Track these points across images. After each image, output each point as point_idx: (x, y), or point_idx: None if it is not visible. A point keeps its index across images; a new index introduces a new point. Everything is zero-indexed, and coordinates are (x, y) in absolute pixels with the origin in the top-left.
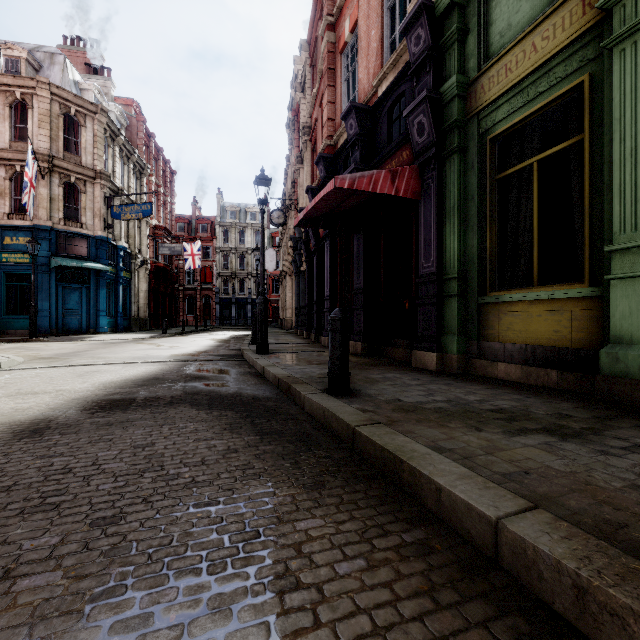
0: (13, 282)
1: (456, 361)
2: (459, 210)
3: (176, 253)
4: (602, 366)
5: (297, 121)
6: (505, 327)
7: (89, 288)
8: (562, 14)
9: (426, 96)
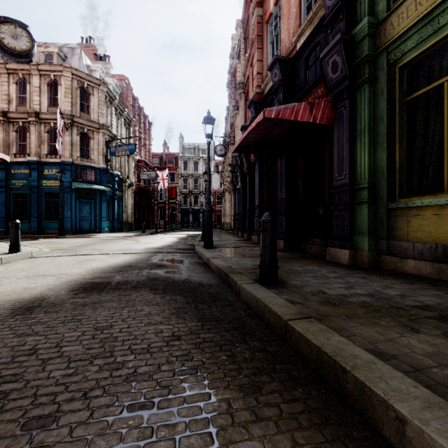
0: (49, 199)
1: (367, 257)
2: (369, 131)
3: (152, 178)
4: None
5: (234, 81)
6: (414, 228)
7: (95, 202)
8: None
9: (340, 38)
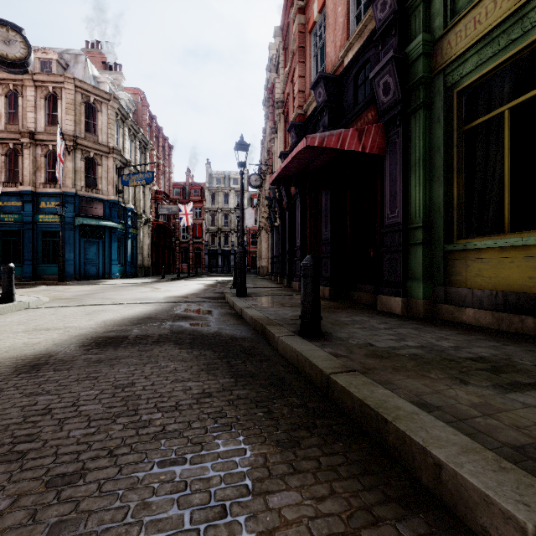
0: (47, 237)
1: (422, 306)
2: (425, 162)
3: (173, 213)
4: None
5: (272, 98)
6: (473, 273)
7: (104, 242)
8: None
9: (392, 57)
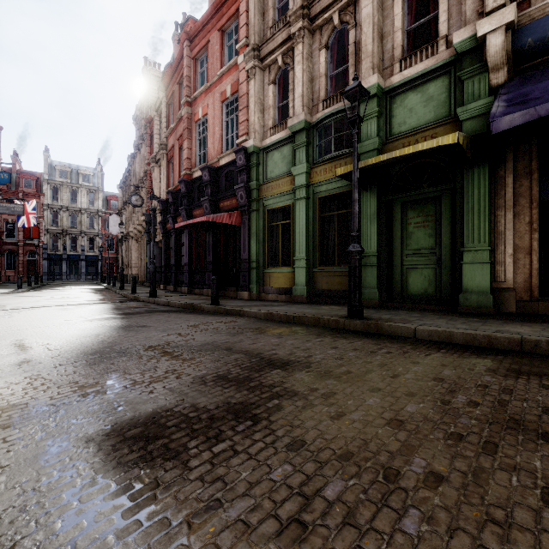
0: None
1: (255, 295)
2: (256, 234)
3: (16, 213)
4: (293, 292)
5: (149, 127)
6: (272, 281)
7: None
8: (286, 180)
9: (244, 186)
